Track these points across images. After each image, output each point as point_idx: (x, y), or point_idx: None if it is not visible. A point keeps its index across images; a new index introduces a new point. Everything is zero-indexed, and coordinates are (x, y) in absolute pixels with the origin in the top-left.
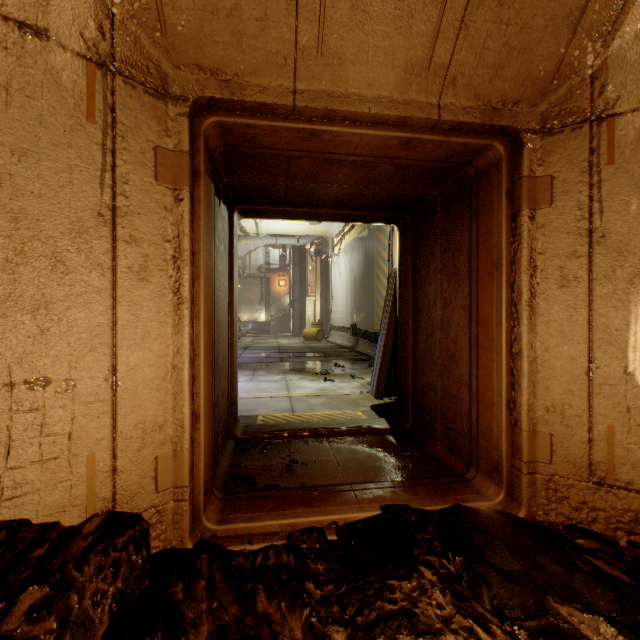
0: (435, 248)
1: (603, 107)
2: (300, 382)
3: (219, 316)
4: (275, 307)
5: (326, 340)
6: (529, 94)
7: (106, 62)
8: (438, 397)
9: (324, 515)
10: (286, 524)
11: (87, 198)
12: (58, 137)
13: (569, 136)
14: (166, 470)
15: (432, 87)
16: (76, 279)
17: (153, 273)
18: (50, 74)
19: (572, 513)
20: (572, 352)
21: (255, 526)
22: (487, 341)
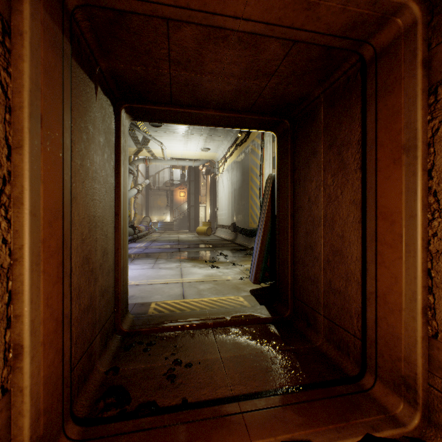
0: (317, 146)
1: None
2: (192, 269)
3: (95, 210)
4: (177, 211)
5: (213, 235)
6: None
7: None
8: (320, 291)
9: None
10: None
11: None
12: None
13: None
14: None
15: None
16: None
17: None
18: None
19: None
20: None
21: None
22: (391, 237)
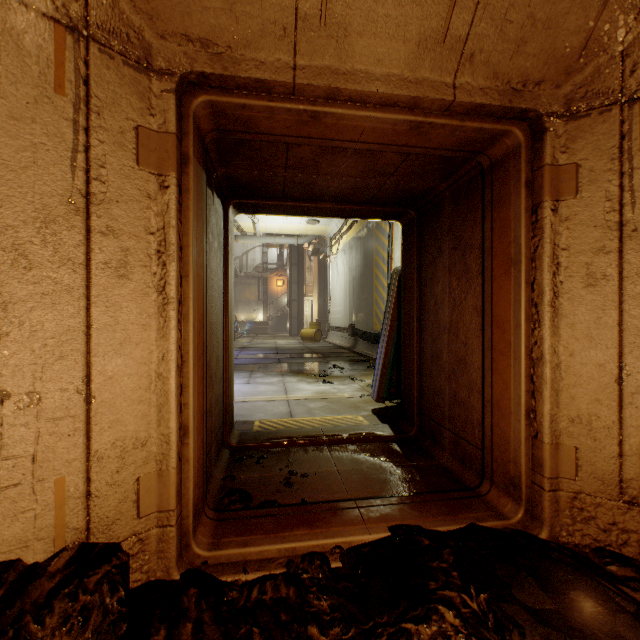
0: (443, 245)
1: (635, 87)
2: (298, 384)
3: (212, 317)
4: (272, 307)
5: (324, 340)
6: (553, 74)
7: (78, 26)
8: (446, 403)
9: (327, 538)
10: (285, 549)
11: (55, 182)
12: (19, 110)
13: (597, 120)
14: (149, 492)
15: (447, 64)
16: (41, 276)
17: (134, 269)
18: (9, 35)
19: (600, 535)
20: (600, 357)
21: (250, 552)
22: (503, 345)
